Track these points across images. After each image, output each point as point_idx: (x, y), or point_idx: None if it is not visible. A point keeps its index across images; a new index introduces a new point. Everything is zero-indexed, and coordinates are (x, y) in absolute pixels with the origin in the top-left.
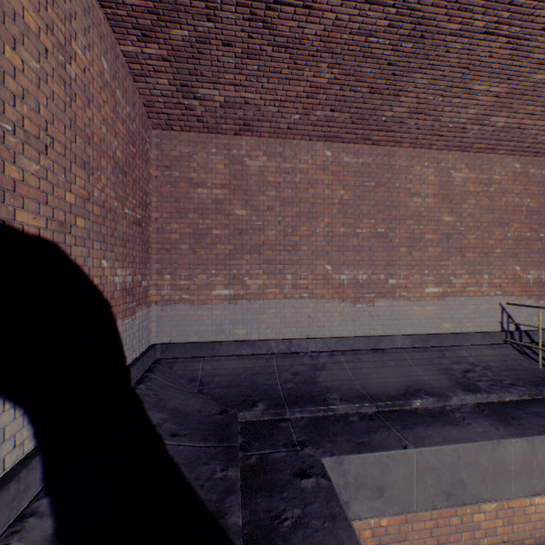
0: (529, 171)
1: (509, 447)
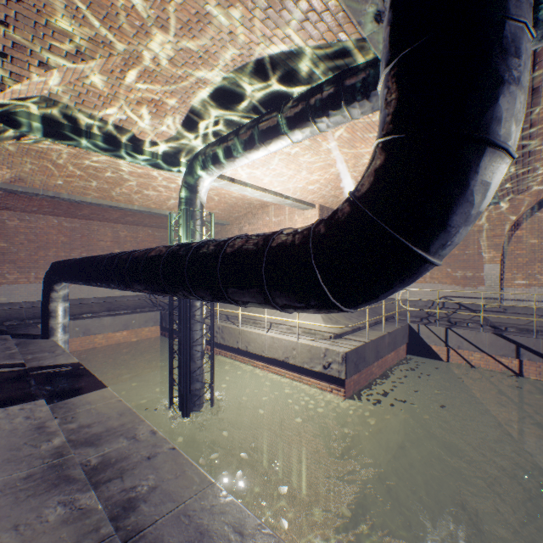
0: (156, 234)
1: (107, 319)
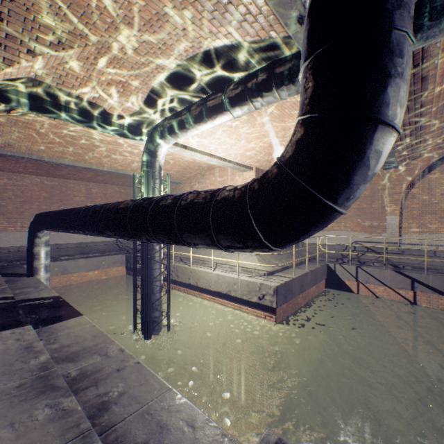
0: (122, 190)
1: (81, 261)
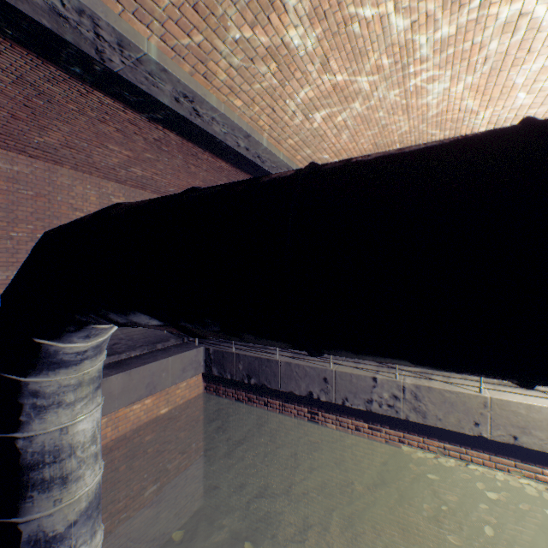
0: None
1: (115, 380)
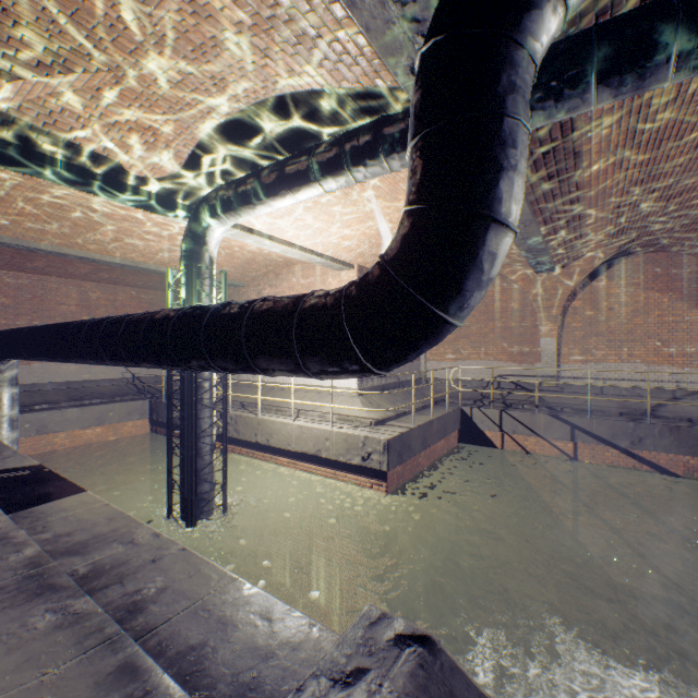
0: (142, 296)
1: (72, 411)
